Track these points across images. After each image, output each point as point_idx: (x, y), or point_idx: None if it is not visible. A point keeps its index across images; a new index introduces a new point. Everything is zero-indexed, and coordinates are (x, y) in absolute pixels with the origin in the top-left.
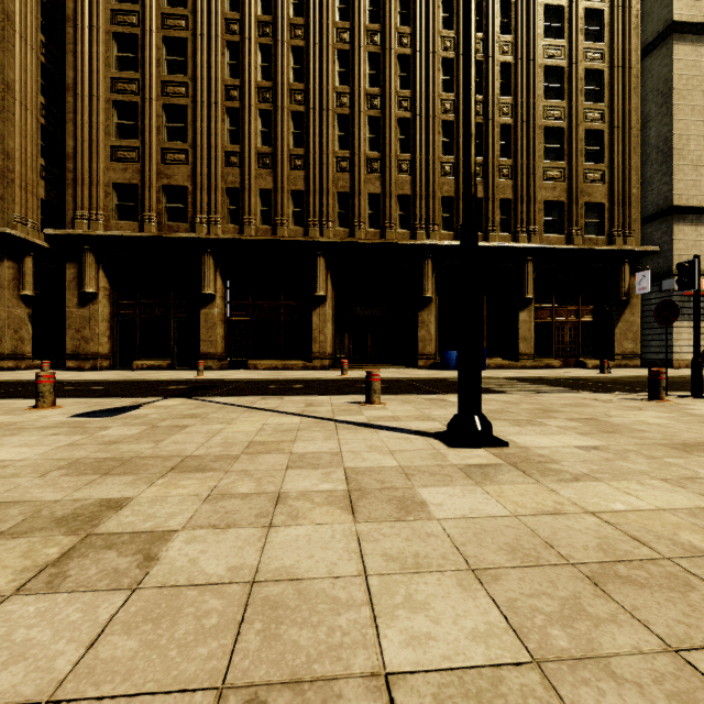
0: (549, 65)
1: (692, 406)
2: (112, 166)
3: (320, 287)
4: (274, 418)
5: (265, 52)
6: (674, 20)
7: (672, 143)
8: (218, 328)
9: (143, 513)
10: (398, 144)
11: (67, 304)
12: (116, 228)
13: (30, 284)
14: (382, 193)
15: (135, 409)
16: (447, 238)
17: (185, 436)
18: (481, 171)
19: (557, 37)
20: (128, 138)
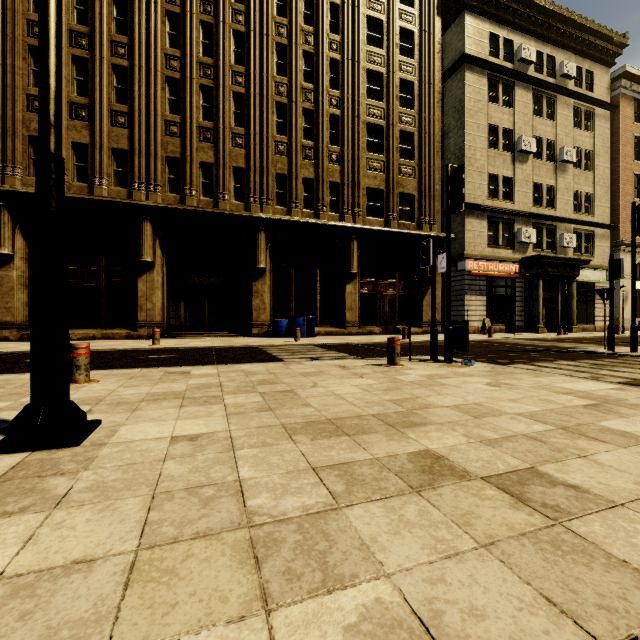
0: (371, 69)
1: (411, 371)
2: None
3: (146, 253)
4: None
5: None
6: (465, 52)
7: (464, 152)
8: (18, 293)
9: None
10: (233, 117)
11: None
12: None
13: None
14: (215, 162)
15: None
16: (280, 213)
17: None
18: (312, 154)
19: (378, 47)
20: None
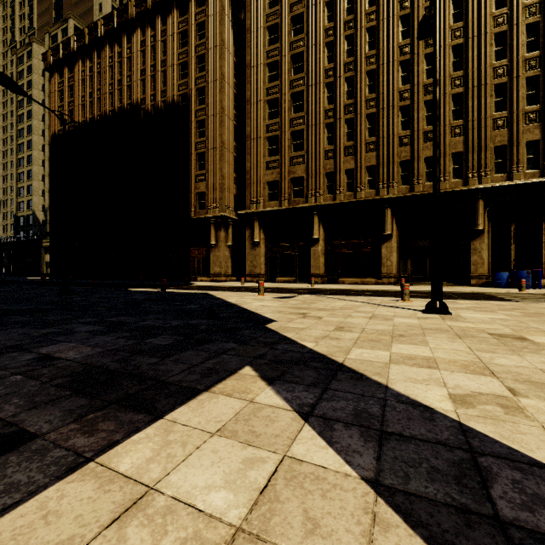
0: None
1: None
2: (266, 173)
3: (387, 229)
4: (351, 302)
5: (349, 81)
6: None
7: None
8: (321, 258)
9: (315, 314)
10: (452, 114)
11: (247, 248)
12: (268, 206)
13: (231, 239)
14: None
15: (293, 297)
16: (499, 179)
17: (317, 304)
18: (537, 116)
19: None
20: (273, 155)
